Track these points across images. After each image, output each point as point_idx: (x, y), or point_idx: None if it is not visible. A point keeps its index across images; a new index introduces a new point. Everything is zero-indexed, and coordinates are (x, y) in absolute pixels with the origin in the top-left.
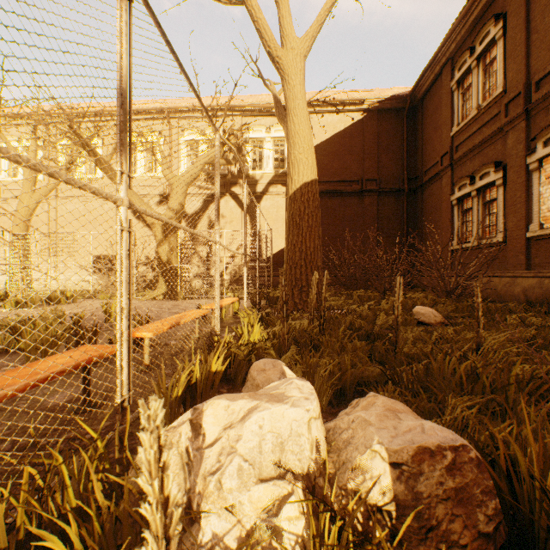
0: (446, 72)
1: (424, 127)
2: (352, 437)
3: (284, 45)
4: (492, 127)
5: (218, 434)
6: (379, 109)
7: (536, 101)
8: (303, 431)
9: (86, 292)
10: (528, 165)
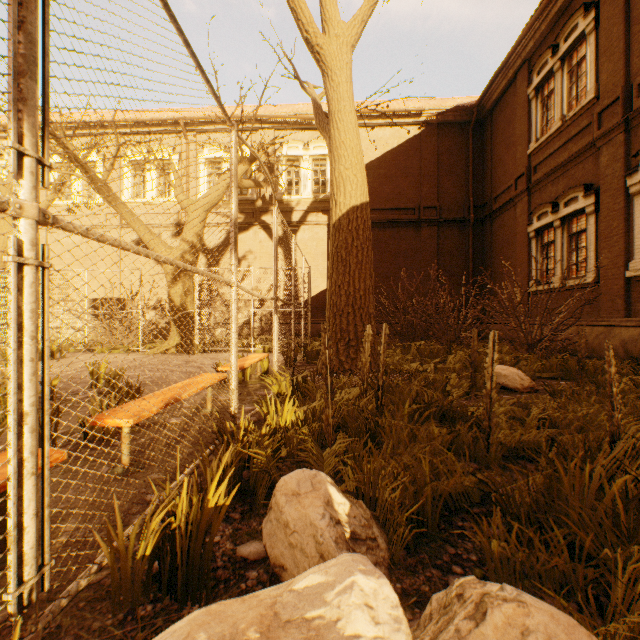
0: (521, 77)
1: (494, 144)
2: None
3: (327, 31)
4: (581, 142)
5: None
6: (439, 122)
7: (639, 108)
8: None
9: (80, 344)
10: (629, 188)
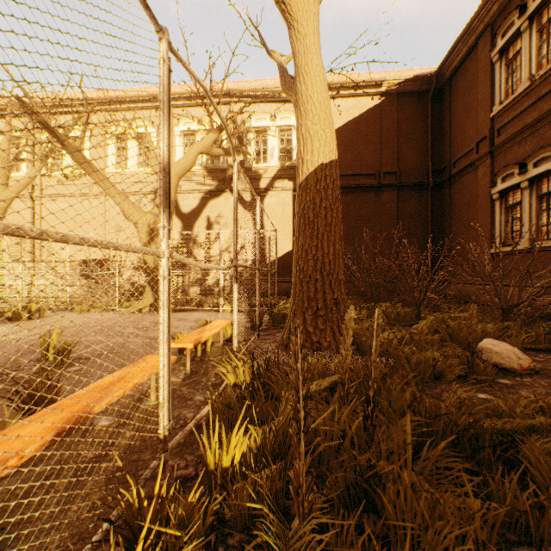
0: (484, 42)
1: (453, 111)
2: None
3: None
4: None
5: None
6: (399, 92)
7: None
8: None
9: (64, 302)
10: None
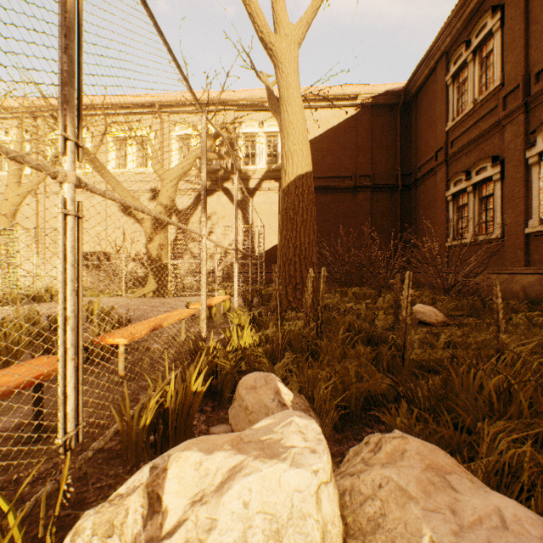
0: (441, 67)
1: (418, 123)
2: (383, 516)
3: (278, 31)
4: (489, 121)
5: (183, 513)
6: (373, 105)
7: (536, 94)
8: (310, 509)
9: None
10: (528, 159)
